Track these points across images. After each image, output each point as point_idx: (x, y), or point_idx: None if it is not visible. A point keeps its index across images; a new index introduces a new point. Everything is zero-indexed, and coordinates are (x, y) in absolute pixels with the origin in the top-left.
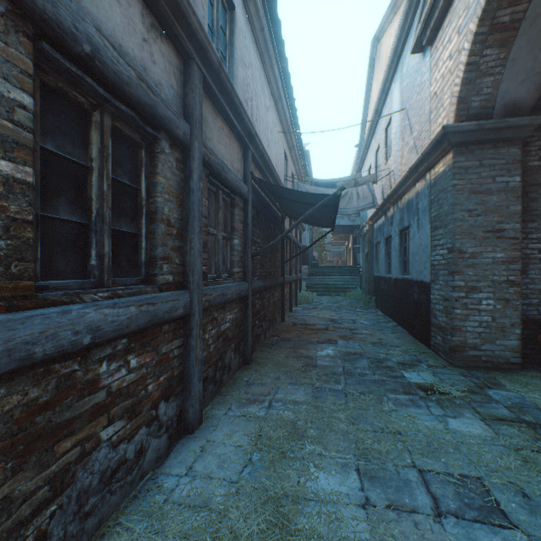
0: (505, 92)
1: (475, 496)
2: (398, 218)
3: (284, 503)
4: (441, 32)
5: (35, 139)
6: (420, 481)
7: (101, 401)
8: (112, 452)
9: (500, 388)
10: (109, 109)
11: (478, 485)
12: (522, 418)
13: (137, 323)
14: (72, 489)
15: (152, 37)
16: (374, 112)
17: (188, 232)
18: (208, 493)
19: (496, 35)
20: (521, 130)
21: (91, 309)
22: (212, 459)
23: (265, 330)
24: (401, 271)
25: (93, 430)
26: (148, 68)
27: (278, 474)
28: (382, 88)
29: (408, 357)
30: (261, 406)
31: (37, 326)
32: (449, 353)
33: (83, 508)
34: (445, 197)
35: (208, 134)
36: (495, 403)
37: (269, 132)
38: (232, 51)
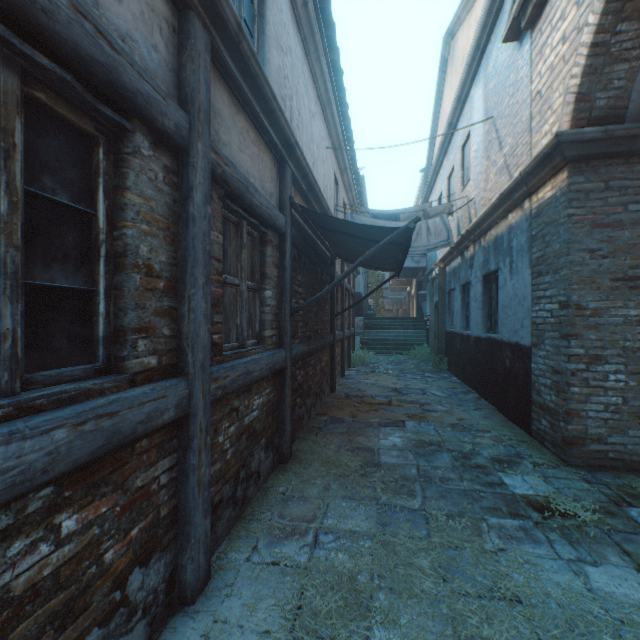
0: None
1: None
2: (481, 260)
3: None
4: (549, 8)
5: None
6: None
7: None
8: None
9: None
10: (14, 61)
11: None
12: None
13: (71, 457)
14: None
15: None
16: (446, 125)
17: (185, 285)
18: None
19: (637, 1)
20: None
21: None
22: None
23: (309, 408)
24: (484, 328)
25: None
26: (104, 3)
27: None
28: (459, 94)
29: (504, 450)
30: (303, 542)
31: None
32: (561, 446)
33: None
34: (556, 232)
35: (223, 136)
36: None
37: (314, 146)
38: (262, 26)
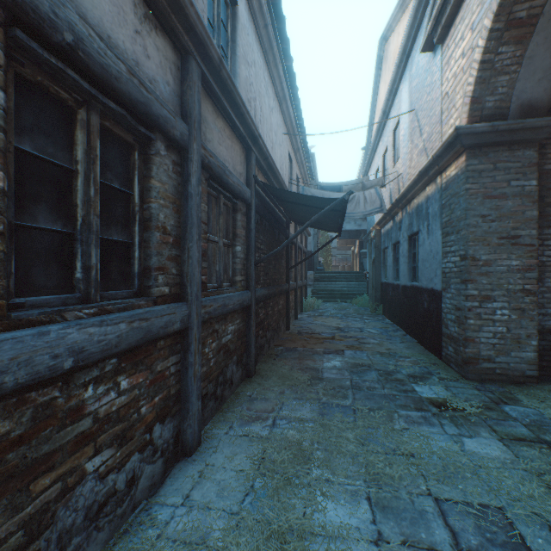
0: (520, 92)
1: (498, 530)
2: (407, 223)
3: (289, 539)
4: (453, 29)
5: (9, 138)
6: (437, 512)
7: (87, 430)
8: (100, 484)
9: (516, 403)
10: (96, 106)
11: (500, 517)
12: (543, 437)
13: (128, 341)
14: (51, 530)
15: (146, 29)
16: (381, 113)
17: (185, 240)
18: (206, 527)
19: (512, 31)
20: (538, 132)
21: (73, 329)
22: (211, 486)
23: (268, 339)
24: (409, 278)
25: (77, 462)
26: (141, 62)
27: (282, 504)
28: (390, 88)
29: (419, 369)
30: (264, 424)
31: (7, 352)
32: (461, 365)
33: (64, 550)
34: (458, 202)
35: (208, 135)
36: (513, 421)
37: (273, 134)
38: (234, 49)
